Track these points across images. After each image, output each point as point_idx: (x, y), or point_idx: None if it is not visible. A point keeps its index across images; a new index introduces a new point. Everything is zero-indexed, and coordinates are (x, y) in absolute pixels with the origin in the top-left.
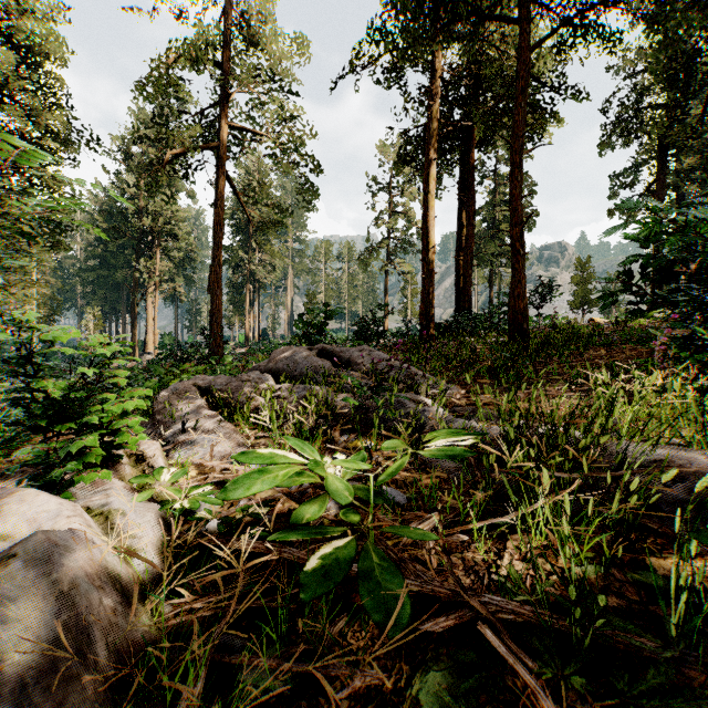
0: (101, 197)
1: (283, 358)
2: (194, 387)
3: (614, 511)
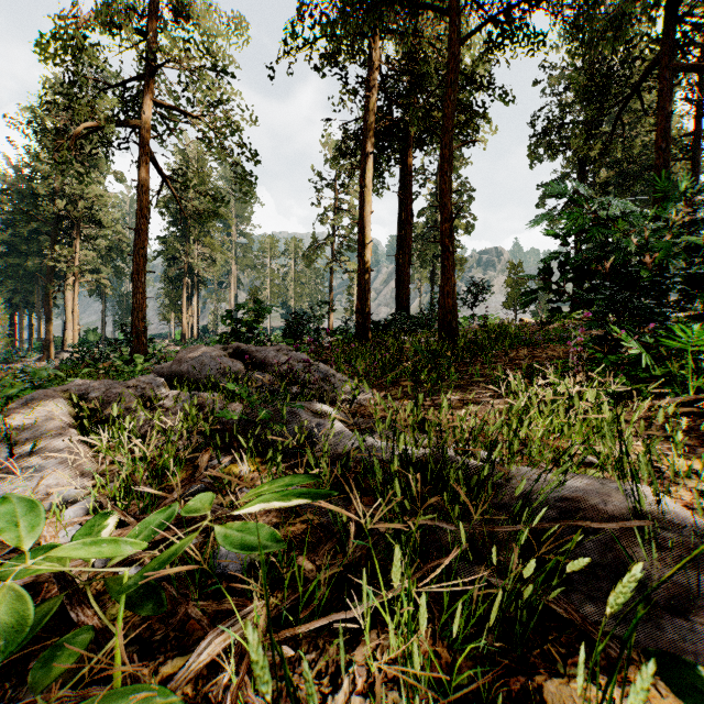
0: (11, 175)
1: (190, 359)
2: (59, 396)
3: (508, 586)
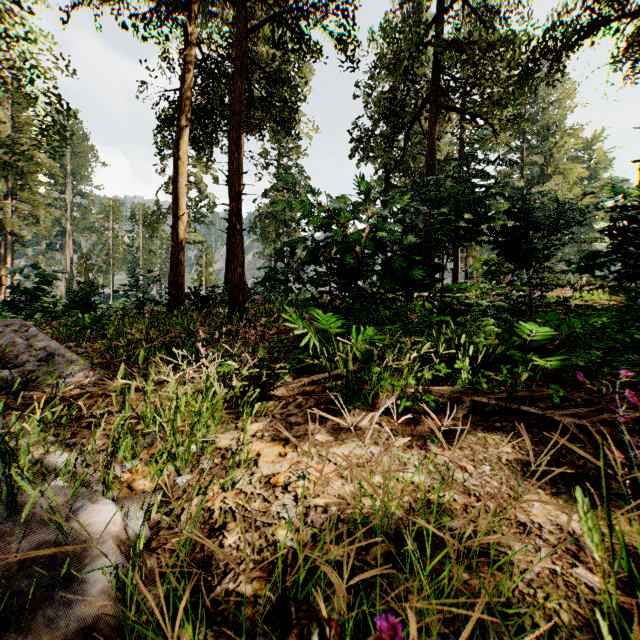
0: None
1: None
2: None
3: None
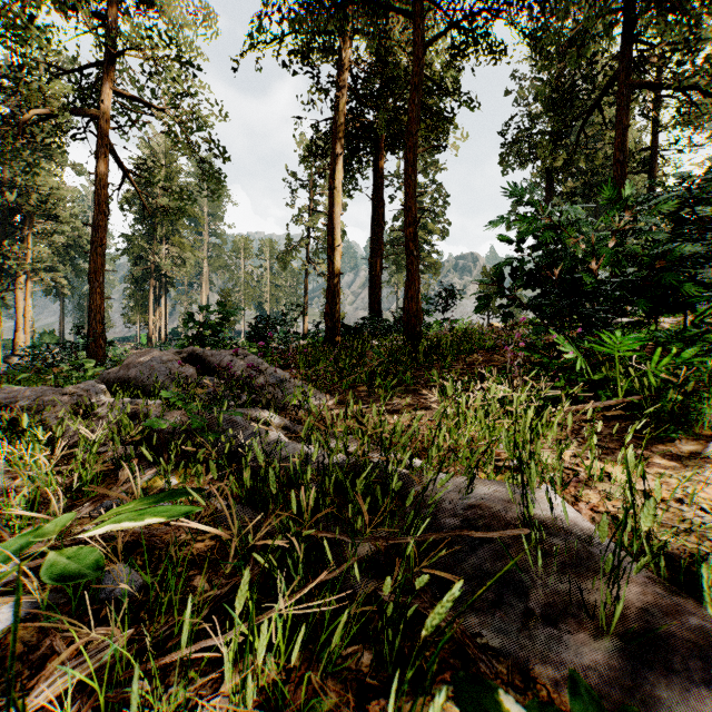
0: None
1: (139, 364)
2: None
3: None
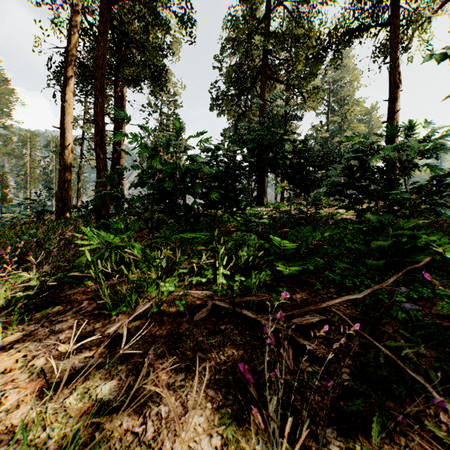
0: None
1: None
2: None
3: None
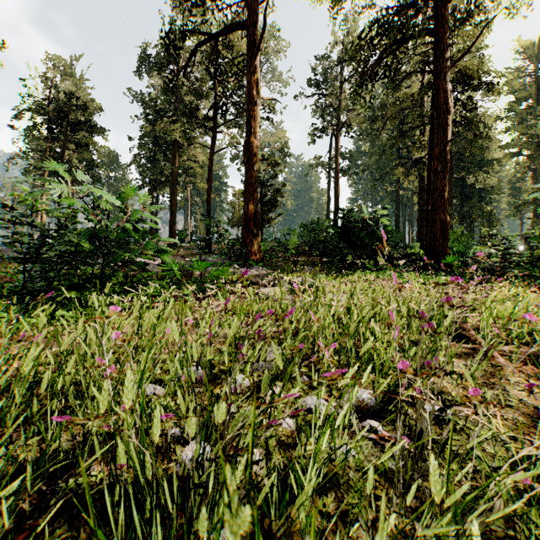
0: None
1: None
2: None
3: None
